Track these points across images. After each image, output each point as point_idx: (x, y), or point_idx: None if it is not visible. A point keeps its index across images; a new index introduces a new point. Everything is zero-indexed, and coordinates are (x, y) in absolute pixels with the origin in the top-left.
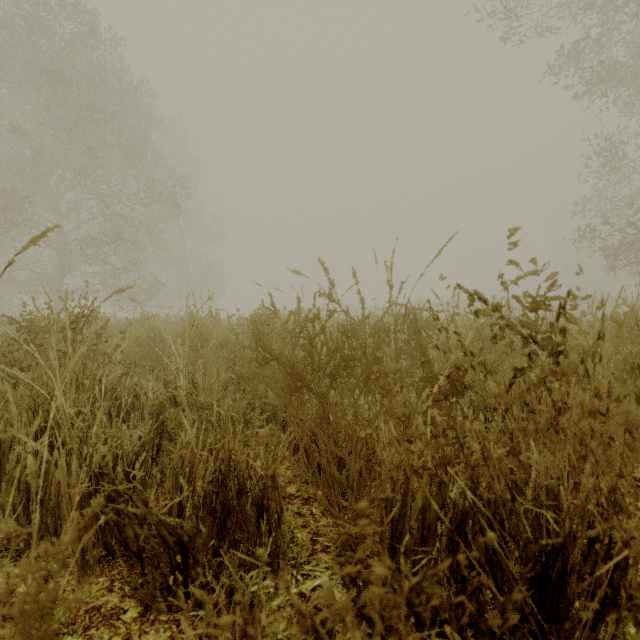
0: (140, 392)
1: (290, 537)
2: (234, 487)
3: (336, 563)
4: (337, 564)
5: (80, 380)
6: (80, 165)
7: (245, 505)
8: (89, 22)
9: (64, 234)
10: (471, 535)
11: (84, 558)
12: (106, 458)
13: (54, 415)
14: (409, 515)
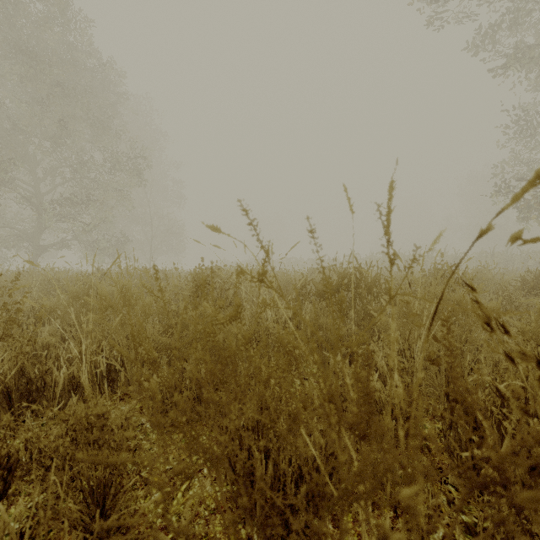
0: (52, 367)
1: None
2: None
3: None
4: None
5: None
6: (54, 134)
7: None
8: (60, 5)
9: (41, 195)
10: None
11: None
12: None
13: None
14: None
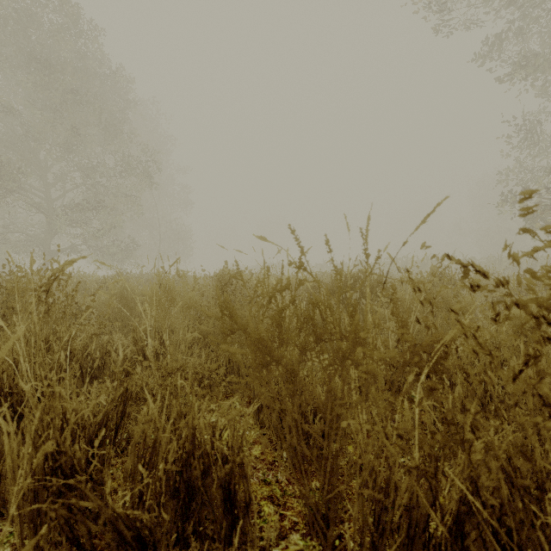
0: (111, 349)
1: (257, 511)
2: (199, 467)
3: (306, 545)
4: (307, 546)
5: (50, 341)
6: (65, 141)
7: (210, 486)
8: (73, 15)
9: (52, 201)
10: (468, 541)
11: (37, 546)
12: (64, 435)
13: (18, 381)
14: (392, 509)
